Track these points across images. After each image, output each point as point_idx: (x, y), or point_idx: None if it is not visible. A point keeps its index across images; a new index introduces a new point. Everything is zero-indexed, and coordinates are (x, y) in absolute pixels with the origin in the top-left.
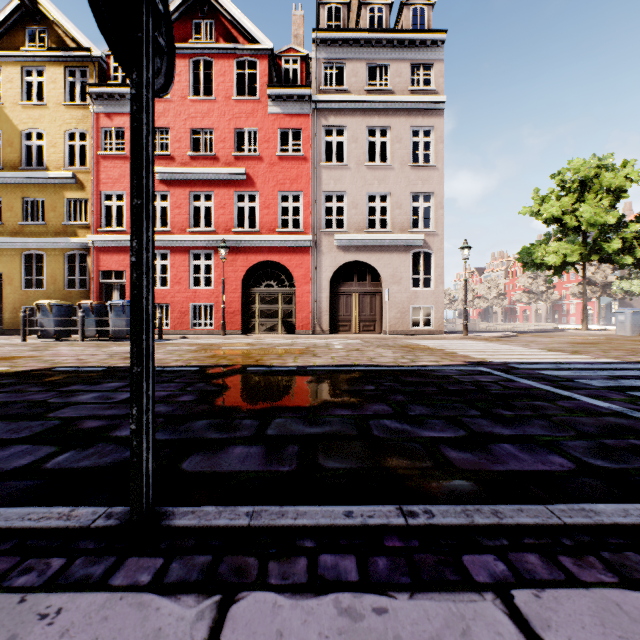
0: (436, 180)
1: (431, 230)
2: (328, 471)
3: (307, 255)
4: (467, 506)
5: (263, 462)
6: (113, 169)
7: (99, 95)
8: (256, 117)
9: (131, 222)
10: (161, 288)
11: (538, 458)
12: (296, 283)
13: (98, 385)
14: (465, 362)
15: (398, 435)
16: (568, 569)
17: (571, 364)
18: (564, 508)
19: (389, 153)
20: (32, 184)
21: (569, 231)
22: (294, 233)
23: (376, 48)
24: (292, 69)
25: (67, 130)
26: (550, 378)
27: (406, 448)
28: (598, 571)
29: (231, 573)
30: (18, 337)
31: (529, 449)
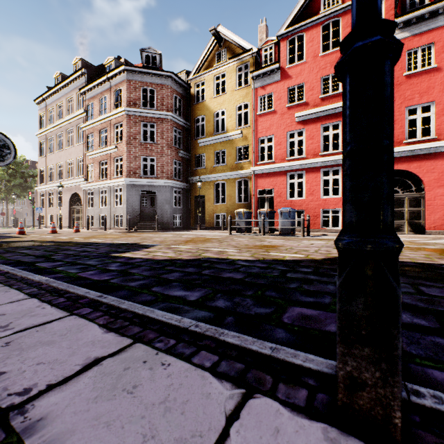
0: None
1: None
2: None
3: (440, 160)
4: None
5: None
6: (265, 122)
7: (257, 76)
8: None
9: None
10: (298, 199)
11: None
12: (426, 187)
13: None
14: None
15: None
16: None
17: None
18: None
19: None
20: (219, 142)
21: None
22: (424, 141)
23: None
24: None
25: (237, 105)
26: None
27: None
28: None
29: None
30: (218, 231)
31: None
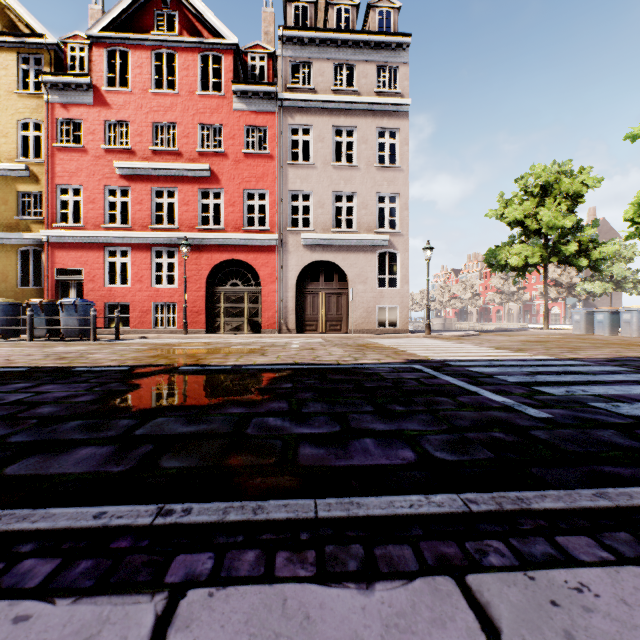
0: (401, 181)
1: (396, 231)
2: (160, 471)
3: (273, 254)
4: (235, 503)
5: (100, 463)
6: (70, 162)
7: (54, 84)
8: (221, 113)
9: None
10: (121, 286)
11: (388, 452)
12: (262, 282)
13: (1, 386)
14: (406, 360)
15: (269, 432)
16: (274, 565)
17: (505, 361)
18: (333, 502)
19: (355, 153)
20: None
21: (531, 234)
22: (260, 231)
23: (342, 48)
24: (259, 66)
25: (20, 120)
26: (473, 374)
27: (265, 445)
28: (303, 565)
29: None
30: None
31: (387, 444)
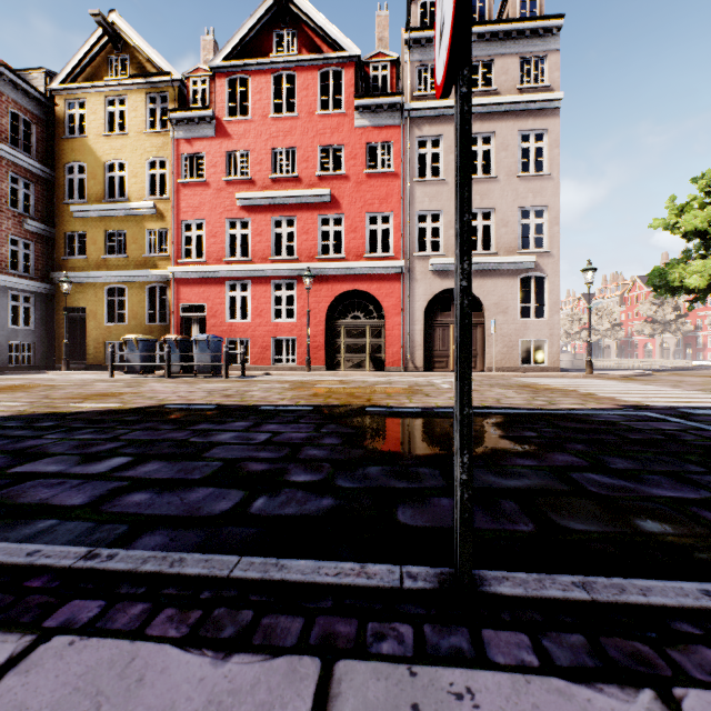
0: (550, 191)
1: (544, 250)
2: (580, 534)
3: (398, 283)
4: None
5: (489, 519)
6: (193, 197)
7: (179, 120)
8: (342, 132)
9: (461, 241)
10: (241, 321)
11: None
12: (386, 314)
13: (225, 424)
14: (618, 405)
15: (624, 493)
16: None
17: None
18: None
19: (493, 163)
20: (114, 216)
21: None
22: (384, 258)
23: (478, 44)
24: (381, 76)
25: (148, 159)
26: None
27: (651, 510)
28: None
29: (631, 660)
30: (103, 373)
31: None
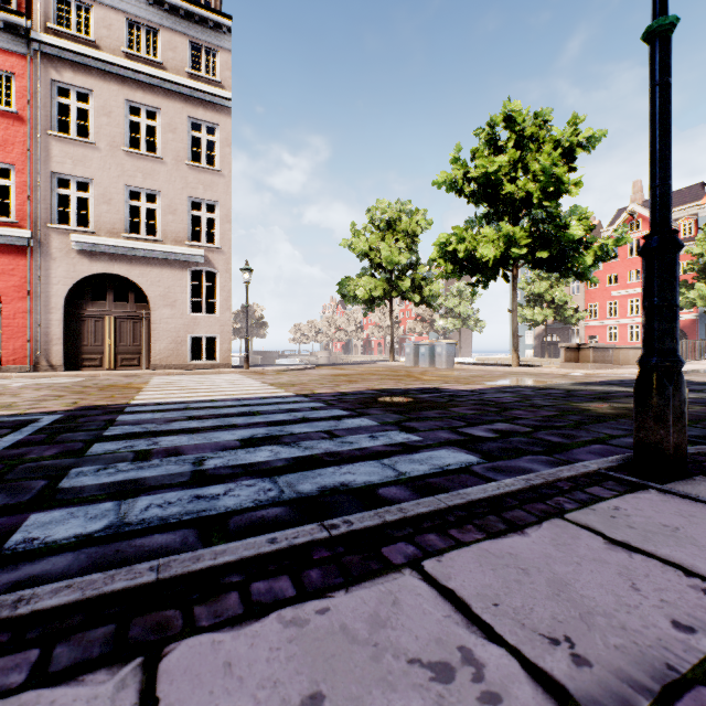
0: (222, 188)
1: (215, 246)
2: None
3: (24, 258)
4: None
5: None
6: None
7: None
8: None
9: None
10: None
11: None
12: (3, 297)
13: None
14: (77, 407)
15: None
16: None
17: (217, 402)
18: None
19: (160, 142)
20: None
21: (378, 267)
22: None
23: (140, 3)
24: None
25: None
26: (86, 427)
27: None
28: None
29: None
30: None
31: None
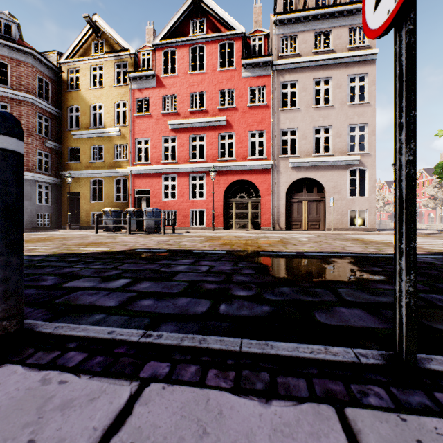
0: (369, 114)
1: (365, 152)
2: None
3: (269, 174)
4: None
5: (380, 321)
6: (142, 124)
7: (134, 78)
8: (233, 81)
9: (408, 129)
10: (171, 200)
11: None
12: (261, 194)
13: (177, 261)
14: (428, 252)
15: None
16: None
17: None
18: None
19: (331, 97)
20: (96, 137)
21: None
22: (260, 159)
23: (321, 20)
24: (257, 44)
25: (115, 102)
26: None
27: None
28: None
29: None
30: (91, 231)
31: None
